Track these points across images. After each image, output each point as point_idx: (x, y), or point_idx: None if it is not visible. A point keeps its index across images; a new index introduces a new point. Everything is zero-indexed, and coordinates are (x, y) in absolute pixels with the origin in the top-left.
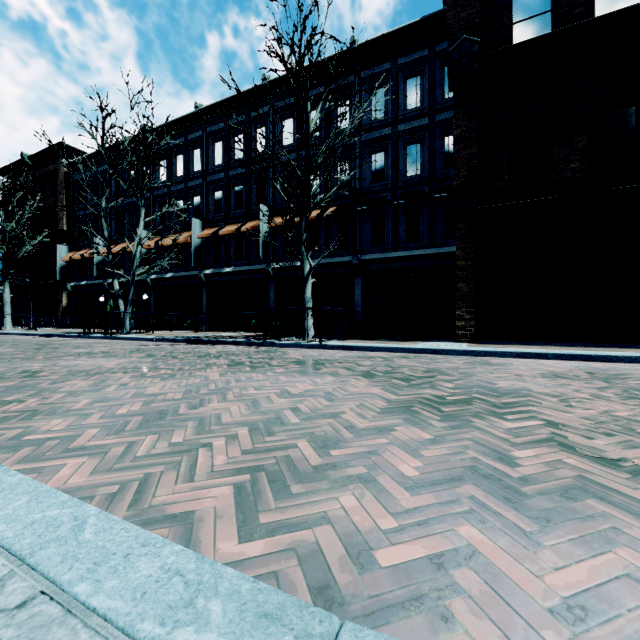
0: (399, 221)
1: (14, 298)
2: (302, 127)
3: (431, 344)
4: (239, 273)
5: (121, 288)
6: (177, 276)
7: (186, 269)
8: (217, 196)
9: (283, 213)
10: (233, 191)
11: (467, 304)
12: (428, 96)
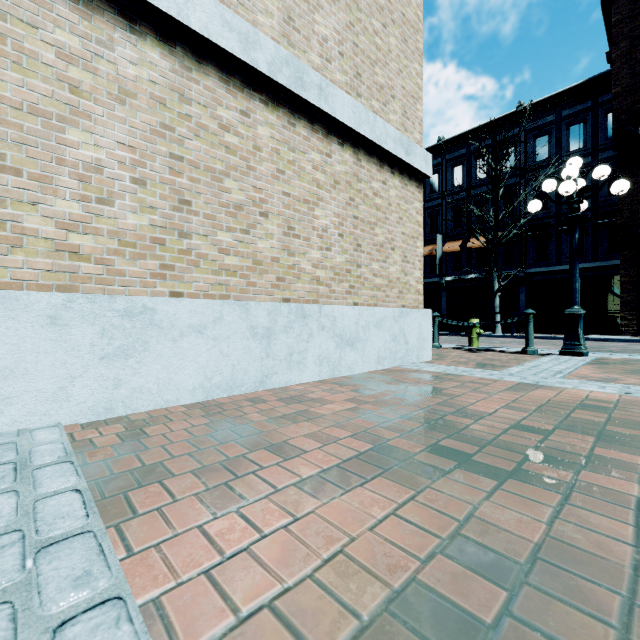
0: (562, 241)
1: None
2: (471, 172)
3: (598, 336)
4: None
5: None
6: None
7: None
8: None
9: (454, 239)
10: None
11: (629, 308)
12: (591, 139)
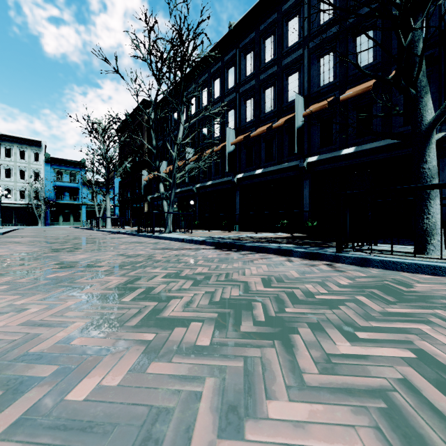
0: None
1: (124, 208)
2: None
3: None
4: (270, 173)
5: (177, 197)
6: (215, 183)
7: (222, 176)
8: (248, 104)
9: (320, 100)
10: (263, 94)
11: None
12: None
